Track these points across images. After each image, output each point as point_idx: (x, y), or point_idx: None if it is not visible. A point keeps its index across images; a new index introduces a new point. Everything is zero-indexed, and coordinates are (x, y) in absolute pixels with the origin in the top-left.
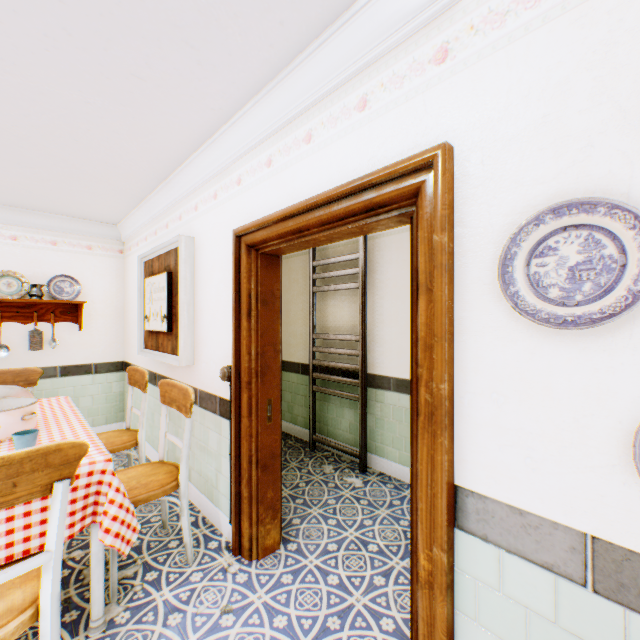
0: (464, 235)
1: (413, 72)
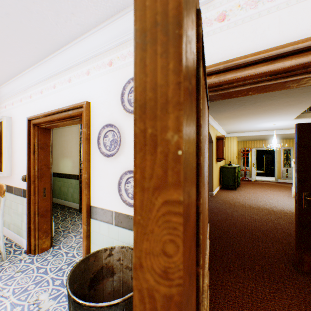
0: (93, 129)
1: (82, 75)
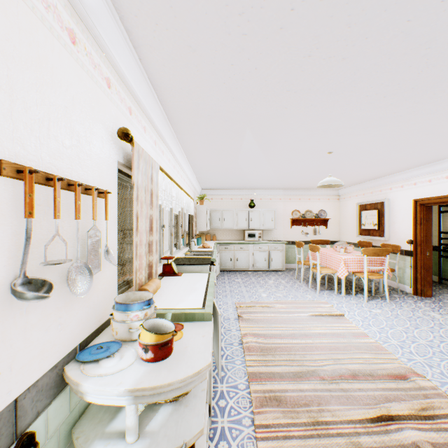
0: None
1: None
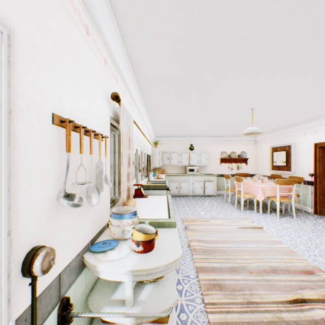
0: None
1: None
